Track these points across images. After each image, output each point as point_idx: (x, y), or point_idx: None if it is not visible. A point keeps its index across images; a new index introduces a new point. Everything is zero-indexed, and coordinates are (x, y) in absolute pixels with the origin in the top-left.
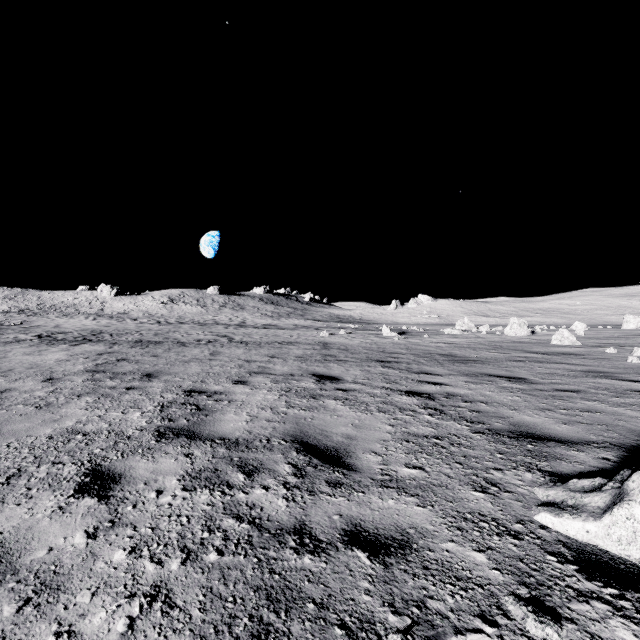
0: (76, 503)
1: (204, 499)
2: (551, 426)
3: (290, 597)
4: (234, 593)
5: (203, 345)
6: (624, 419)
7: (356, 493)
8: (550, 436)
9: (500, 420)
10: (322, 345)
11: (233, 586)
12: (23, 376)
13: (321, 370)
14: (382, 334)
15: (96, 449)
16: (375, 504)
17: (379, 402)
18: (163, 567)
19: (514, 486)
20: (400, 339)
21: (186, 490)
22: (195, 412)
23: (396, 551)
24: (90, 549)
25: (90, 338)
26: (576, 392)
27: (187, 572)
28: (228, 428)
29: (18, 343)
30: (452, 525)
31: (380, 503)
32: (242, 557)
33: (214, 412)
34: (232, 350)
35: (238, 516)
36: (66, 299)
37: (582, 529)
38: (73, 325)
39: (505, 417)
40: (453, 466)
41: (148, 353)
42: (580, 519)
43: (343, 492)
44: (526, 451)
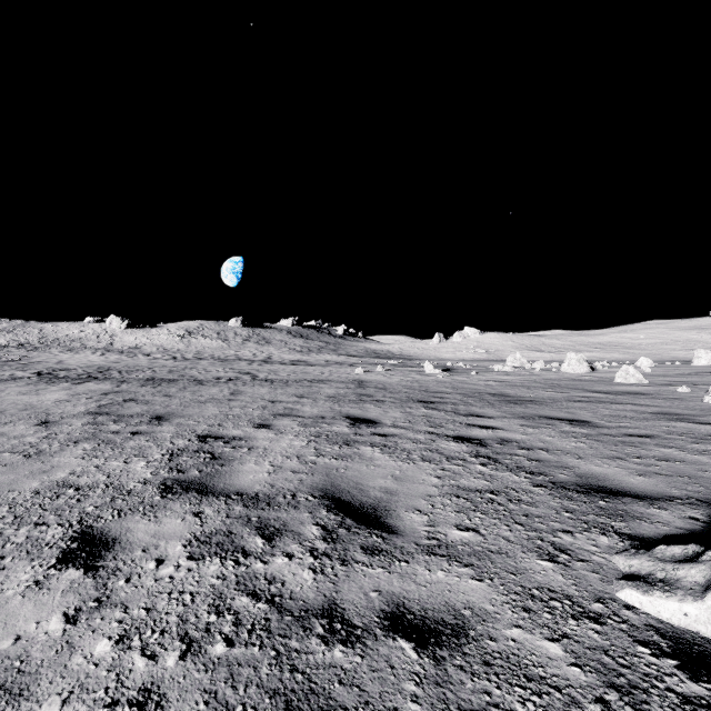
0: (57, 576)
1: (213, 570)
2: (624, 478)
3: (316, 705)
4: (244, 700)
5: (223, 383)
6: (708, 469)
7: (398, 562)
8: (625, 490)
9: (564, 471)
10: (357, 383)
11: (243, 690)
12: (14, 419)
13: (356, 412)
14: (424, 371)
15: (89, 507)
16: (421, 577)
17: (423, 449)
18: (156, 663)
19: (588, 553)
20: (445, 377)
21: (192, 559)
22: (209, 461)
23: (449, 640)
24: (67, 638)
25: (96, 375)
26: (649, 437)
27: (186, 670)
28: (247, 481)
29: (14, 381)
30: (516, 605)
31: (427, 575)
32: (256, 649)
33: (231, 461)
34: (255, 389)
35: (254, 593)
36: (71, 332)
37: (679, 611)
38: (78, 361)
39: (570, 467)
40: (513, 528)
41: (160, 392)
42: (676, 598)
43: (382, 561)
44: (598, 509)
